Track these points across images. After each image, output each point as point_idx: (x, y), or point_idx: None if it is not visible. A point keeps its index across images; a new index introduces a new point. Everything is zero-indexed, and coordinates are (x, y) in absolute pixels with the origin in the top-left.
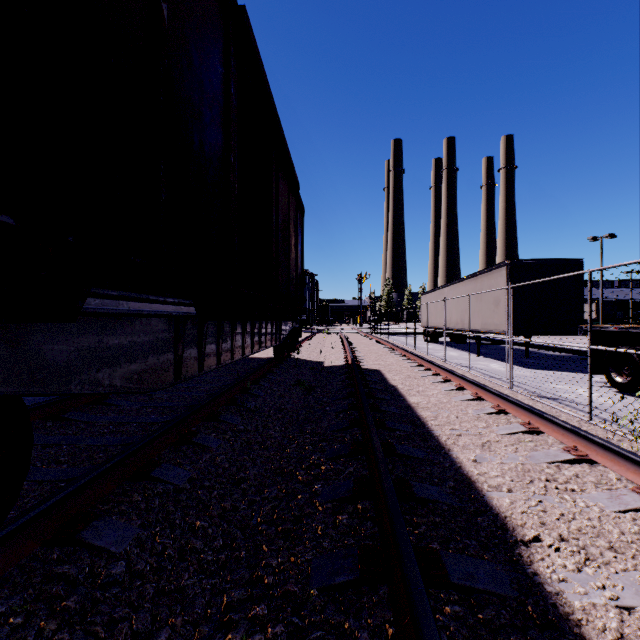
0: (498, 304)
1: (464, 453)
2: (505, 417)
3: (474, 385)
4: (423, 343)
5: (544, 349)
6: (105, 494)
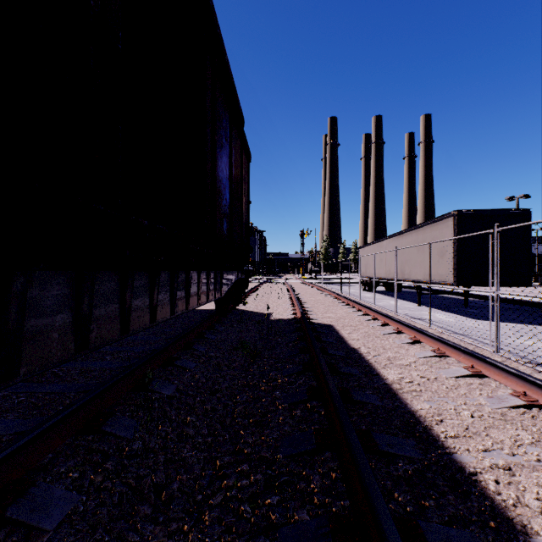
0: (443, 255)
1: None
2: None
3: (462, 352)
4: (362, 292)
5: (480, 298)
6: None
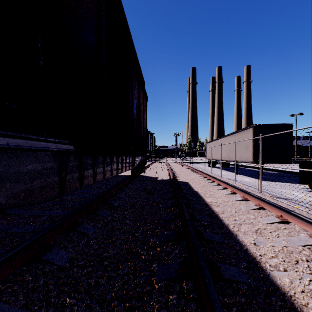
0: (248, 147)
1: (246, 238)
2: (264, 211)
3: (242, 191)
4: (207, 167)
5: (270, 170)
6: (3, 277)
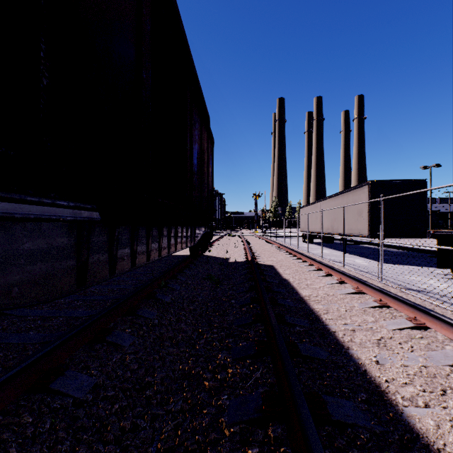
0: (361, 214)
1: (364, 352)
2: (388, 311)
3: (354, 280)
4: (302, 243)
5: (393, 248)
6: None
